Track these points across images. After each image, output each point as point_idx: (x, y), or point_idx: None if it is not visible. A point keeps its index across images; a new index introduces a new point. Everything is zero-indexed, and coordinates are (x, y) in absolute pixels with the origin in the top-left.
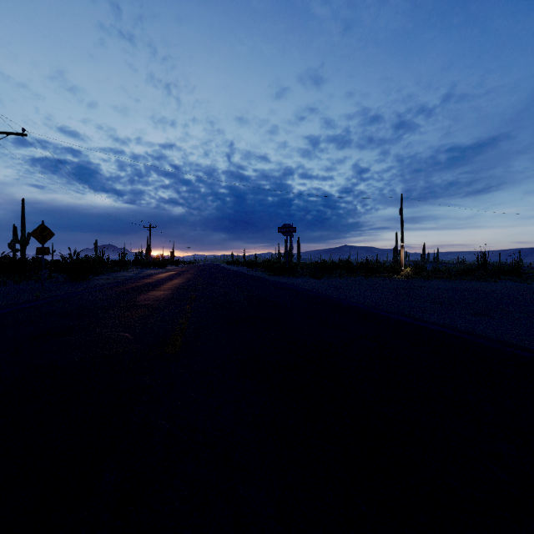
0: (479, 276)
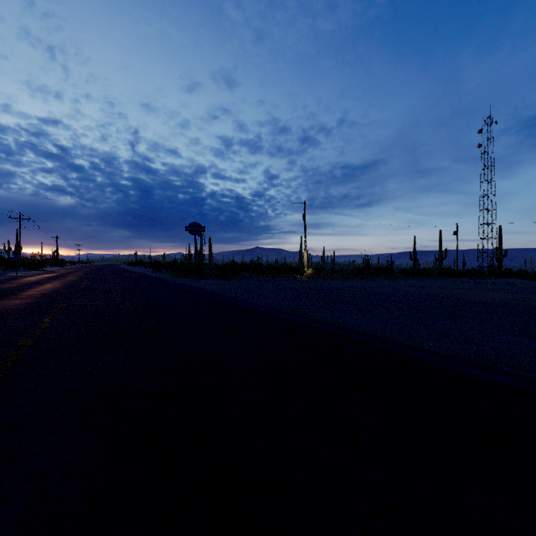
0: (364, 276)
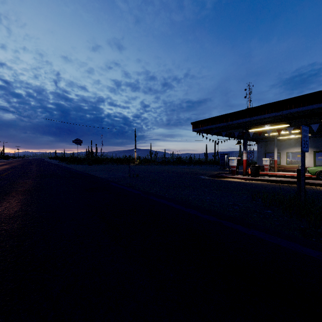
0: (166, 164)
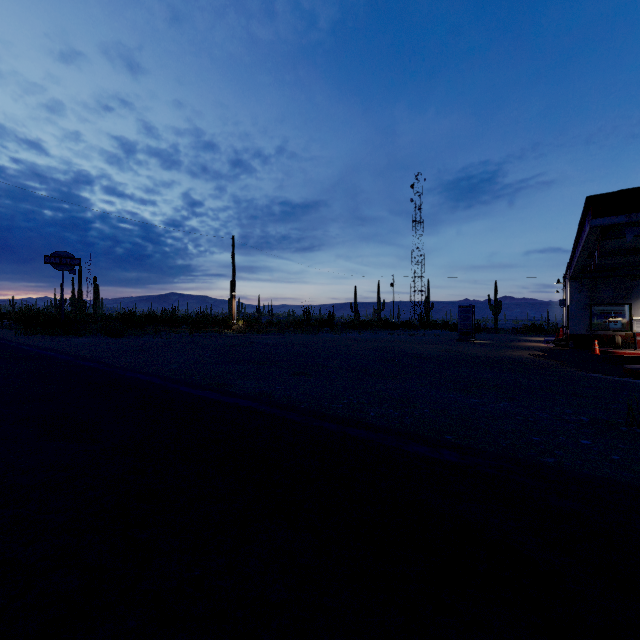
0: (304, 329)
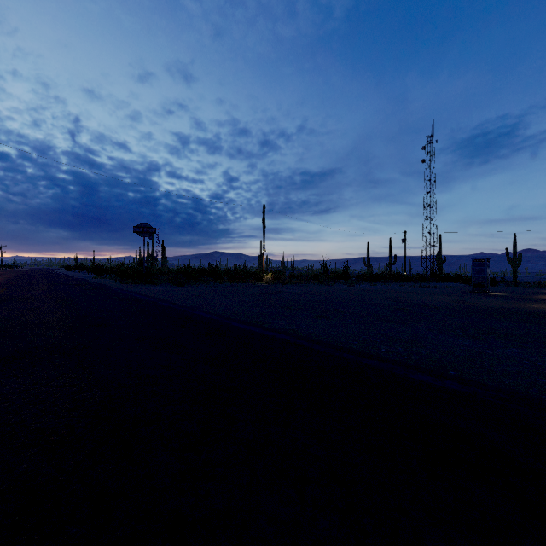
0: (322, 281)
